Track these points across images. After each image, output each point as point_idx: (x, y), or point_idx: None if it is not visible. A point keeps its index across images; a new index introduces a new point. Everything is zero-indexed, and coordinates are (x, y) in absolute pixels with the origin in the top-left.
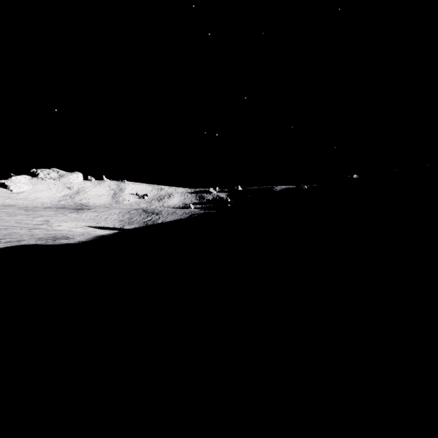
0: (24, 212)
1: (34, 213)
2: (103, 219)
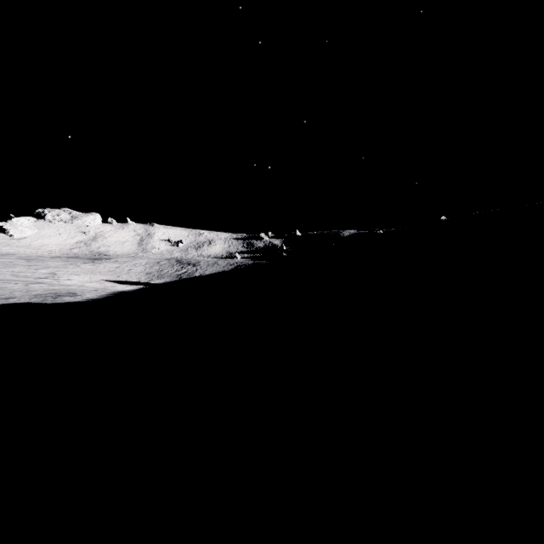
0: (25, 262)
1: (38, 264)
2: (126, 271)
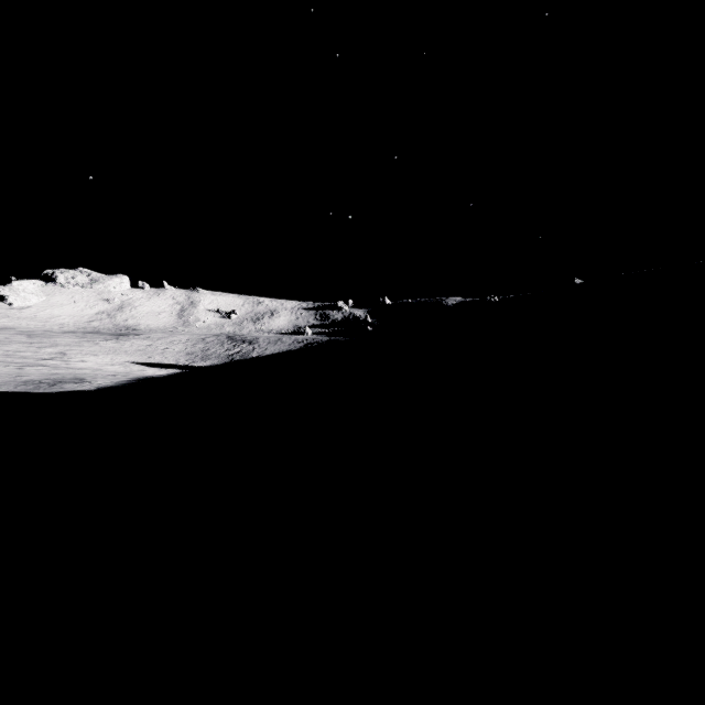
0: (26, 339)
1: (42, 341)
2: (160, 351)
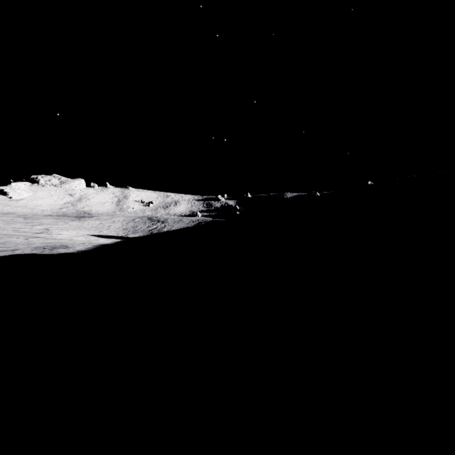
0: (23, 220)
1: (33, 221)
2: (106, 227)
